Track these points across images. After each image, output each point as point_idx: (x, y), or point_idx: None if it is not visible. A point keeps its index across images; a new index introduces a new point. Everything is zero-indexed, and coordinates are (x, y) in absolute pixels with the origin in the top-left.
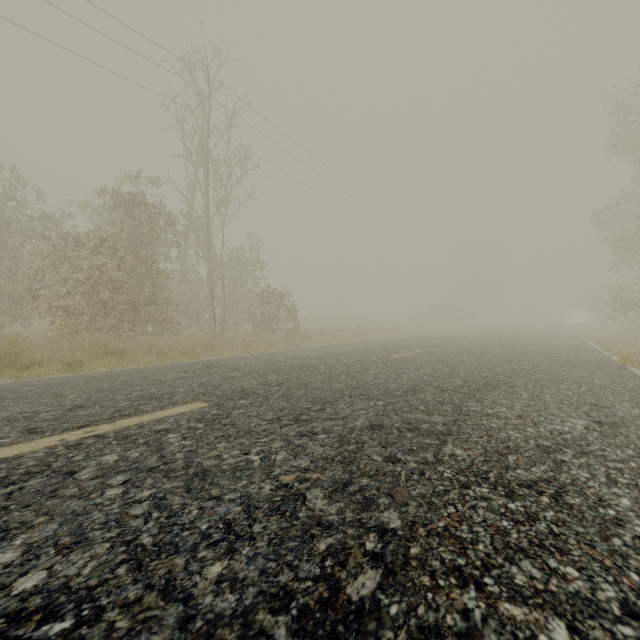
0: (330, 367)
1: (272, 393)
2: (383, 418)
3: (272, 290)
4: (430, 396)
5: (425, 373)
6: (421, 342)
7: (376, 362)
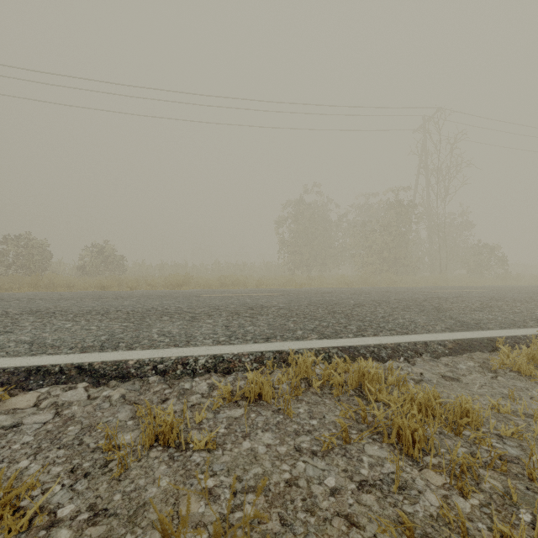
0: None
1: (512, 290)
2: None
3: (483, 245)
4: None
5: None
6: None
7: None
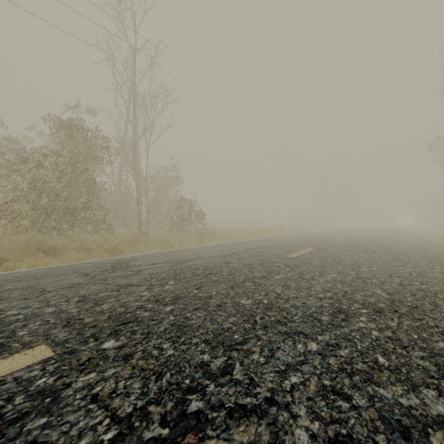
0: (233, 270)
1: (159, 320)
2: (341, 406)
3: (186, 199)
4: (372, 325)
5: (334, 278)
6: (305, 240)
7: (277, 263)
